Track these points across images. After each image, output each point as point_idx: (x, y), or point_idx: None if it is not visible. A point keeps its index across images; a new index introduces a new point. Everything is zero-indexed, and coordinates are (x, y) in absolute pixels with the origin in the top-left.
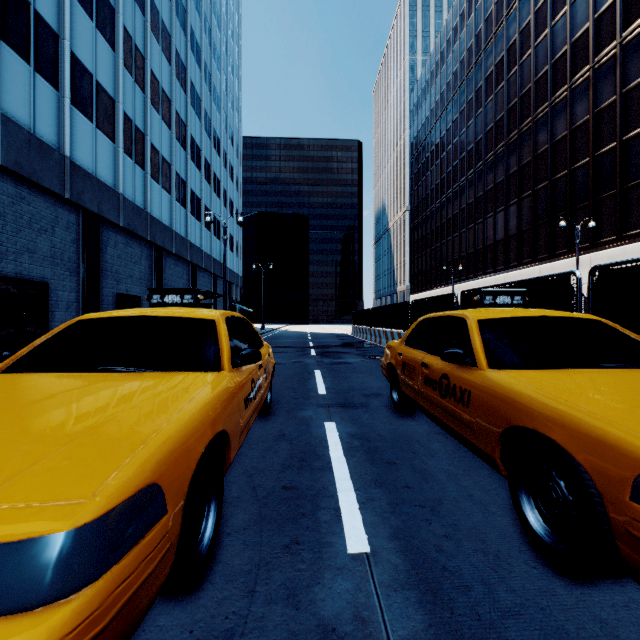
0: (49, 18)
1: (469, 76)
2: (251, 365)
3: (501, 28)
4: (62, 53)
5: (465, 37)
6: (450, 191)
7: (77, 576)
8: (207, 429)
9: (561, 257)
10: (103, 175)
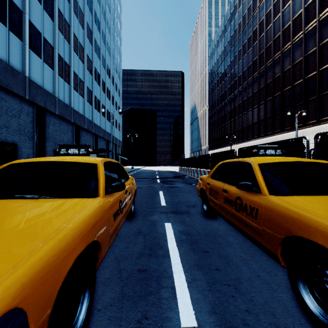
0: (17, 2)
1: (239, 38)
2: (120, 191)
3: (256, 13)
4: (24, 21)
5: (237, 18)
6: (229, 97)
7: None
8: (78, 244)
9: (287, 131)
10: (47, 87)
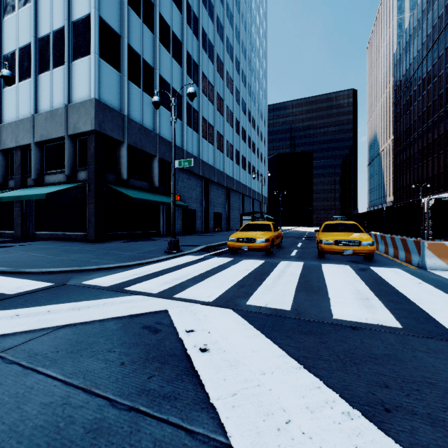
0: (196, 107)
1: (440, 37)
2: (277, 232)
3: None
4: (199, 118)
5: (436, 8)
6: (424, 126)
7: (265, 242)
8: (272, 237)
9: None
10: (210, 161)
